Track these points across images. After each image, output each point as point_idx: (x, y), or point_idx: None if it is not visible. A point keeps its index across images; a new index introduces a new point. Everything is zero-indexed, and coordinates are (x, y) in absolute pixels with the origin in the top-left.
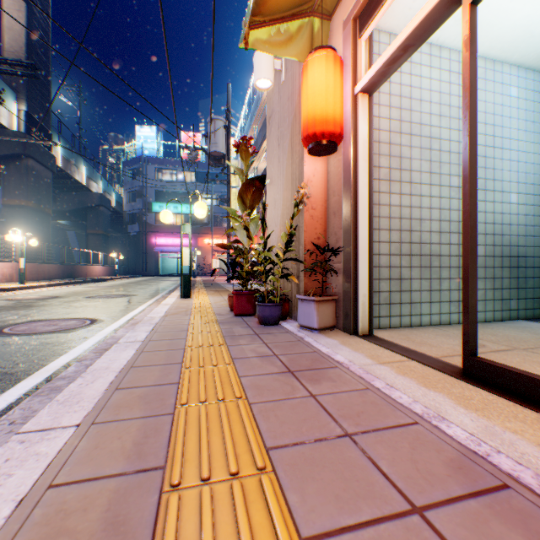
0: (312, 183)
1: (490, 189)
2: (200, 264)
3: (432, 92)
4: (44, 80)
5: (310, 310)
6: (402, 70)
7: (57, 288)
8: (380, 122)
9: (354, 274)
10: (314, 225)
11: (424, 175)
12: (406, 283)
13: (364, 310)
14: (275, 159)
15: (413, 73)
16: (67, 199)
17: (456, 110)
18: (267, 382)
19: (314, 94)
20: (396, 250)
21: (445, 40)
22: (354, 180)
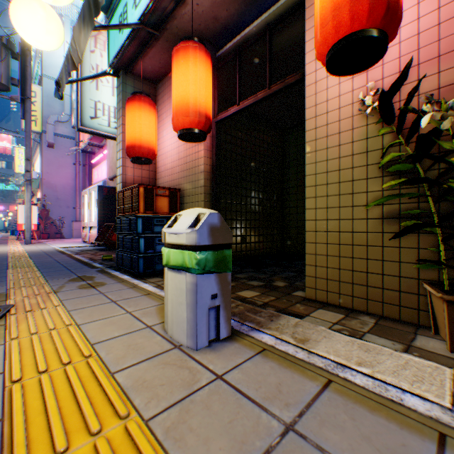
0: None
1: None
2: (12, 223)
3: None
4: None
5: None
6: None
7: None
8: None
9: None
10: None
11: None
12: None
13: None
14: None
15: None
16: None
17: None
18: None
19: None
20: None
21: None
22: None
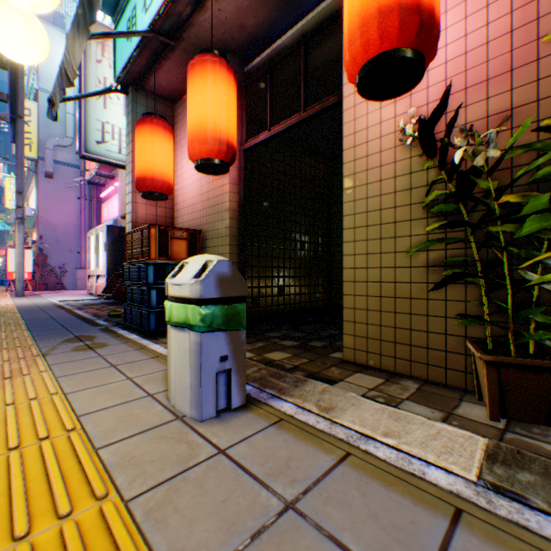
0: None
1: None
2: (2, 271)
3: None
4: None
5: None
6: None
7: None
8: None
9: None
10: None
11: None
12: None
13: None
14: None
15: None
16: None
17: None
18: None
19: None
20: None
21: None
22: None
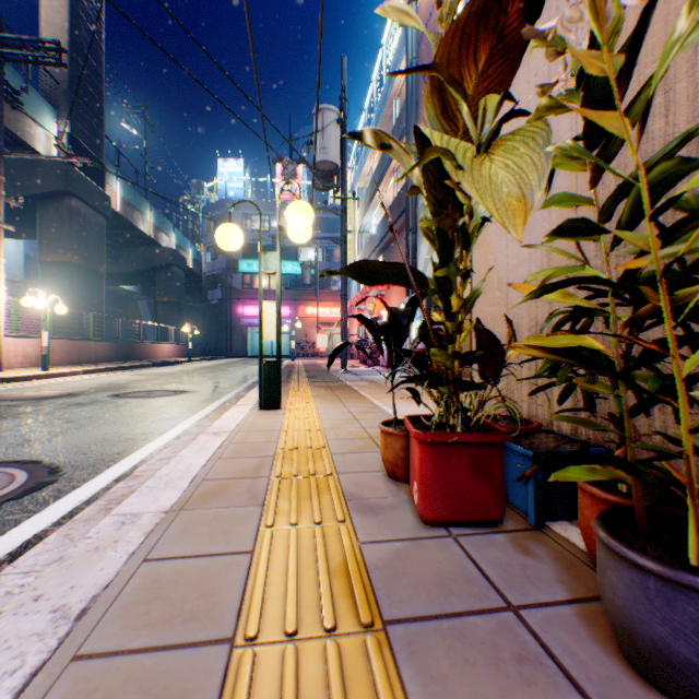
0: None
1: None
2: (300, 342)
3: None
4: (94, 93)
5: None
6: None
7: (94, 377)
8: None
9: None
10: None
11: None
12: None
13: None
14: None
15: None
16: (132, 257)
17: None
18: None
19: None
20: None
21: None
22: None
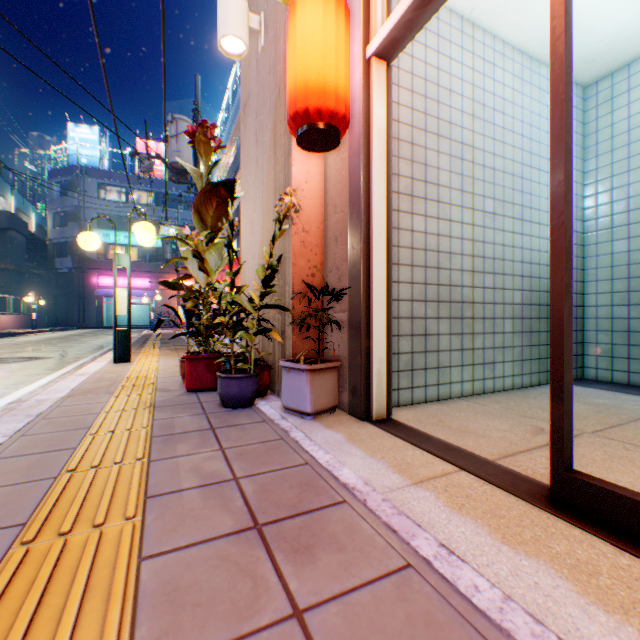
0: (304, 193)
1: (527, 219)
2: (163, 312)
3: (464, 82)
4: None
5: (300, 385)
6: (428, 44)
7: None
8: (400, 112)
9: (366, 329)
10: (307, 256)
11: (455, 194)
12: (433, 340)
13: (381, 383)
14: (252, 162)
15: (441, 52)
16: None
17: (490, 112)
18: (201, 573)
19: (306, 49)
20: (420, 294)
21: (480, 14)
22: (366, 188)
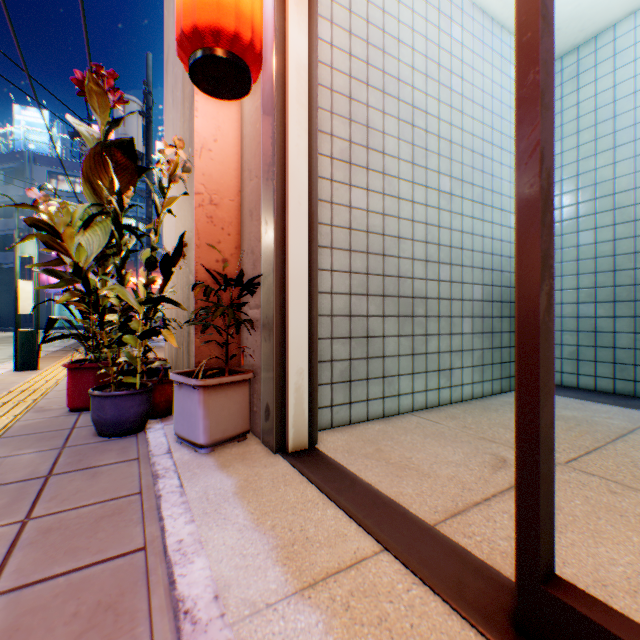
0: (213, 154)
1: (489, 204)
2: None
3: (416, 34)
4: None
5: (192, 407)
6: None
7: None
8: (335, 55)
9: (281, 330)
10: (216, 236)
11: (405, 166)
12: (377, 343)
13: (301, 402)
14: (171, 127)
15: None
16: None
17: (447, 74)
18: None
19: None
20: (361, 286)
21: None
22: (281, 142)
